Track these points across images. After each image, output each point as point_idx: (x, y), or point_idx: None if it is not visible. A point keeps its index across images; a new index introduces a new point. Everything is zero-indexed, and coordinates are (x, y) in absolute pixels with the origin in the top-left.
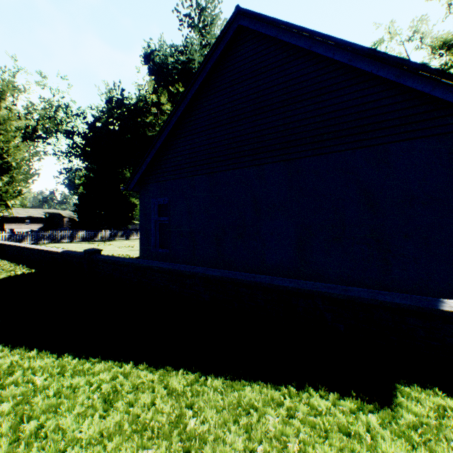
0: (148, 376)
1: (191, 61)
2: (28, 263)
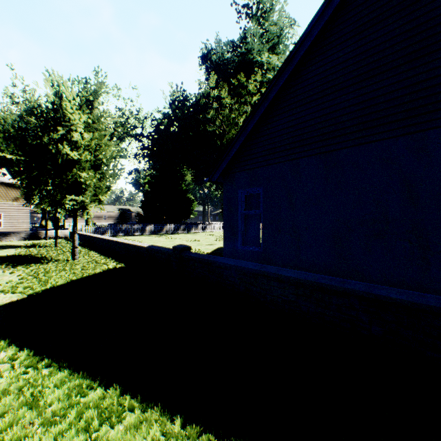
0: None
1: (250, 52)
2: (115, 256)
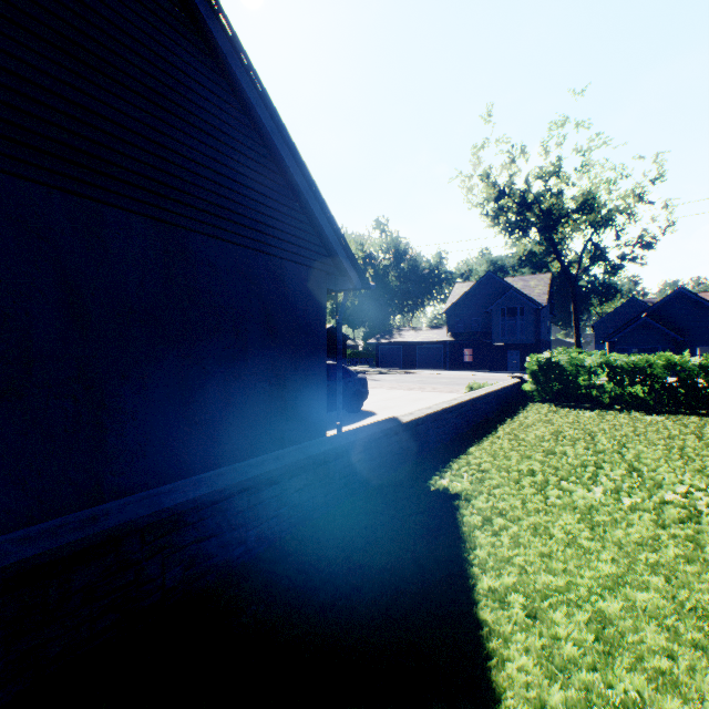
0: (524, 658)
1: None
2: None
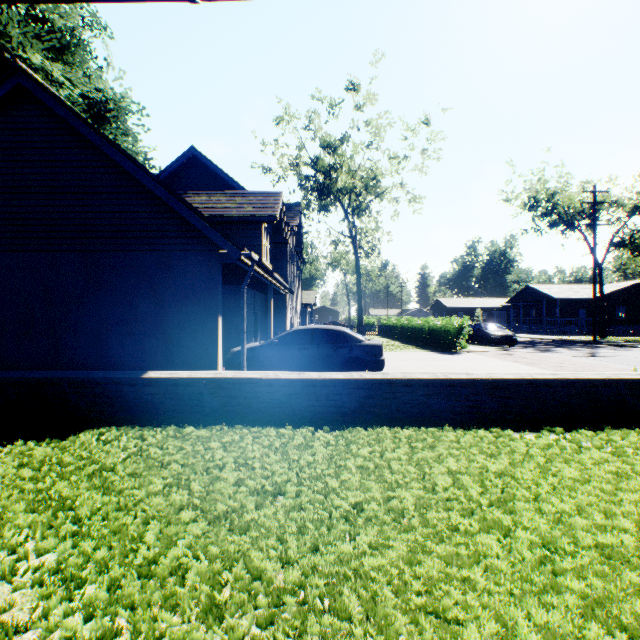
0: None
1: (3, 36)
2: None
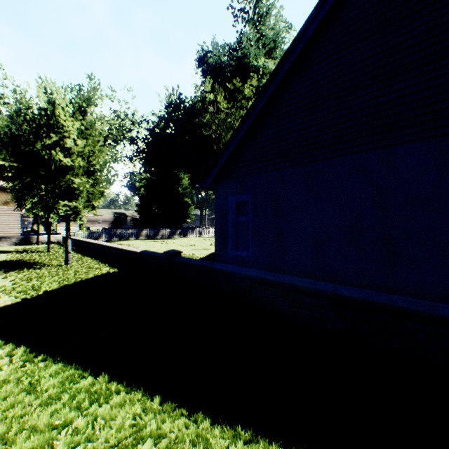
0: None
1: (246, 56)
2: (109, 261)
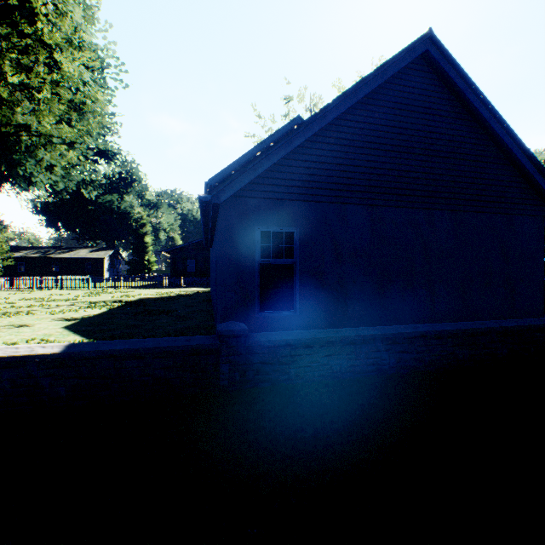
0: None
1: None
2: None
